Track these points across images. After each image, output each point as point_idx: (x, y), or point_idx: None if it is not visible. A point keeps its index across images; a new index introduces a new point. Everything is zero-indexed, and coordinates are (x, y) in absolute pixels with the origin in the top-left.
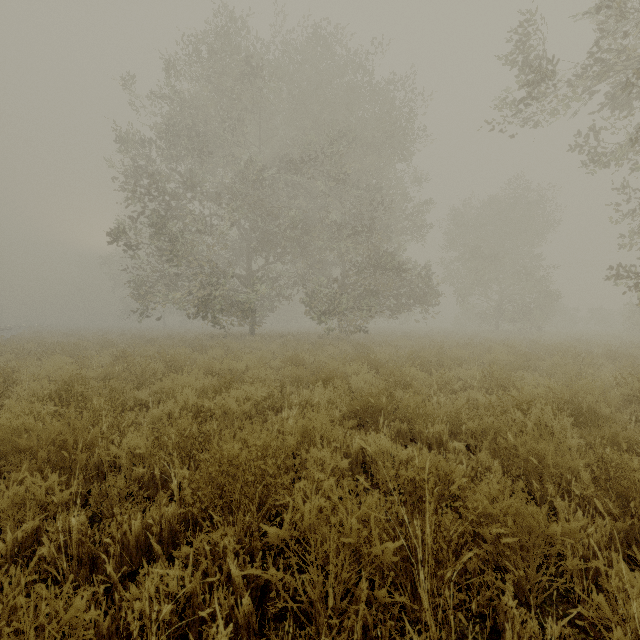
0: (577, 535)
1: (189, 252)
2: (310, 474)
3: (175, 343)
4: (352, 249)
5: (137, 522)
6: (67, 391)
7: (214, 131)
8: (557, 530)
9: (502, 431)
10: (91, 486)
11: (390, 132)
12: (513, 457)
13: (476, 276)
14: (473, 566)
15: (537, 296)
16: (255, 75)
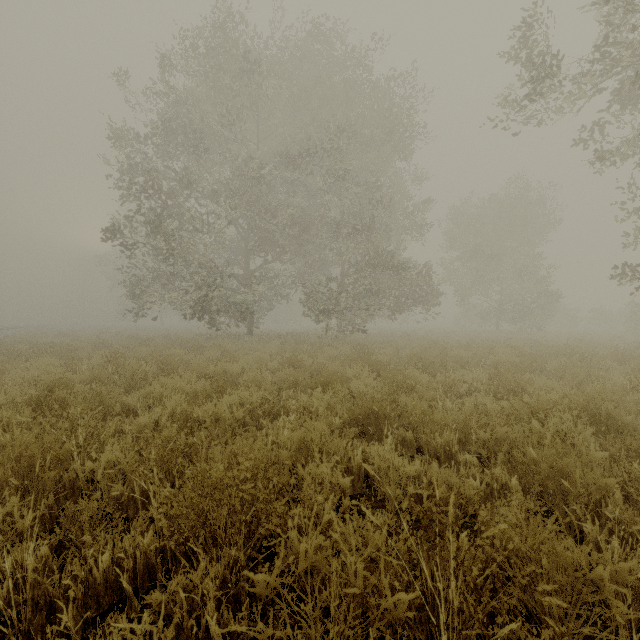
0: (625, 578)
1: (185, 251)
2: (307, 496)
3: (171, 344)
4: (351, 248)
5: (105, 556)
6: (49, 396)
7: (211, 128)
8: (604, 575)
9: (517, 442)
10: (63, 506)
11: (390, 129)
12: (532, 472)
13: (477, 276)
14: (513, 636)
15: (538, 296)
16: (253, 70)
